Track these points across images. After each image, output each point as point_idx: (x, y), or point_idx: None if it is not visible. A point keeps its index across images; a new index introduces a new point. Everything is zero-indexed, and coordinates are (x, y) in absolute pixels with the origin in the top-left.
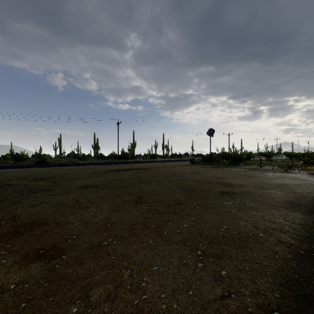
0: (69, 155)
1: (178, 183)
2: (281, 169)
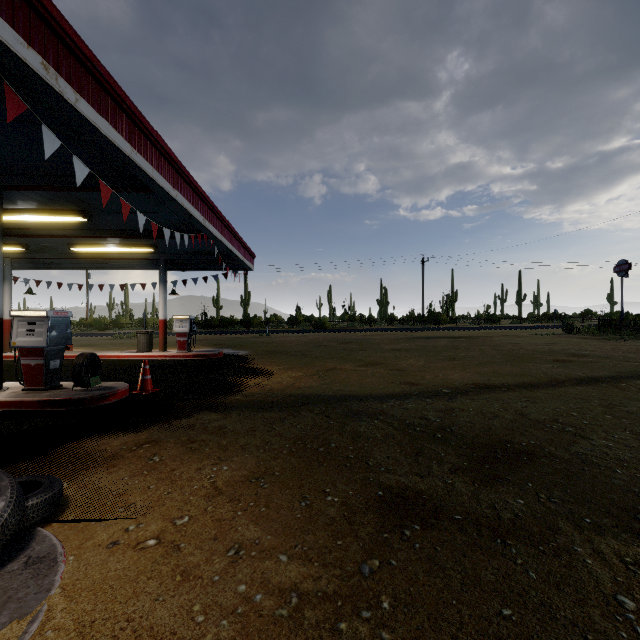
0: (343, 318)
1: (505, 351)
2: None
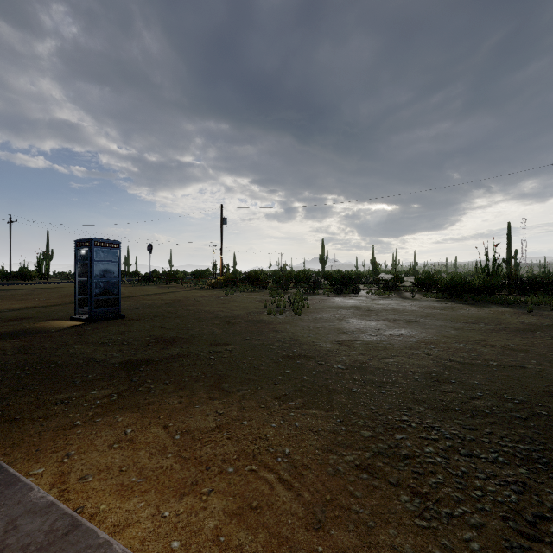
0: None
1: (63, 294)
2: (193, 286)
